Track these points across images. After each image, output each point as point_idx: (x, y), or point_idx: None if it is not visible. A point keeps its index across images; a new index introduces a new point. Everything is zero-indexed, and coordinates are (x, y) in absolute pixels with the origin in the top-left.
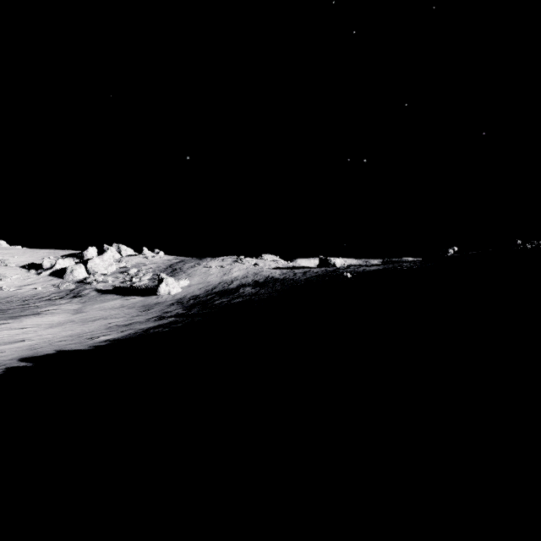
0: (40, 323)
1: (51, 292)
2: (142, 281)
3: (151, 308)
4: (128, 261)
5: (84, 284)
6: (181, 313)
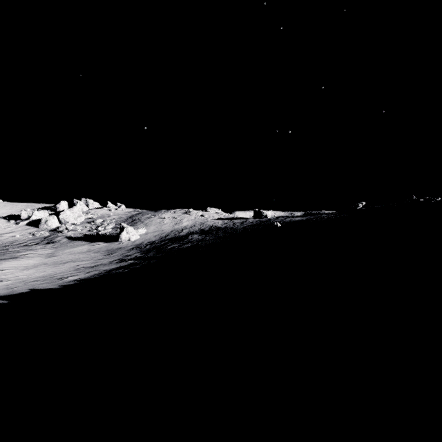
0: (17, 265)
1: (28, 239)
2: (106, 229)
3: (114, 253)
4: (94, 213)
5: (57, 232)
6: (139, 256)
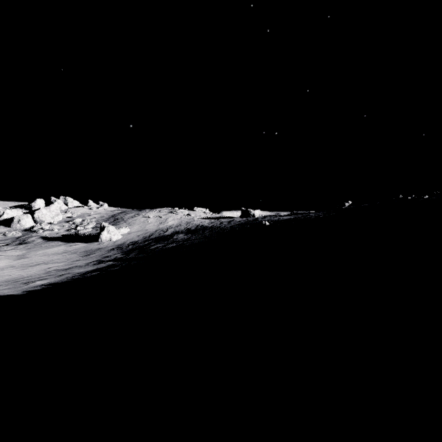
0: None
1: None
2: (86, 229)
3: (92, 253)
4: (73, 212)
5: (31, 232)
6: (119, 257)
